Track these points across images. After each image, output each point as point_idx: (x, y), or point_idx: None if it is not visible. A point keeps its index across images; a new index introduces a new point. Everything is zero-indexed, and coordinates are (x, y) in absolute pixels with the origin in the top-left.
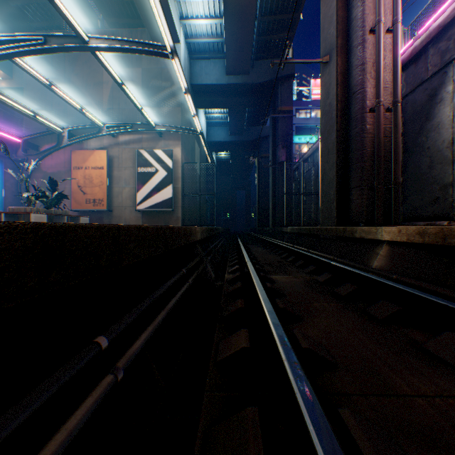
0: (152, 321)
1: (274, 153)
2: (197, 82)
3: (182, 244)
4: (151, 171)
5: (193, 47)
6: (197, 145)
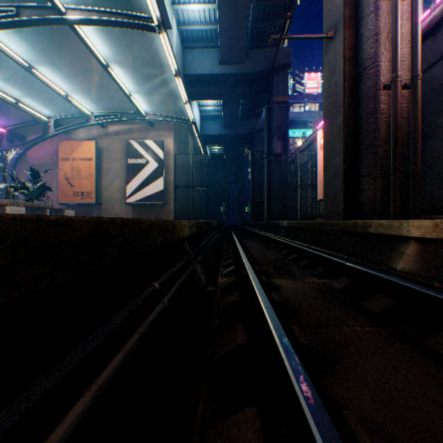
0: None
1: (269, 146)
2: (190, 72)
3: (158, 243)
4: (141, 163)
5: (186, 35)
6: (191, 137)
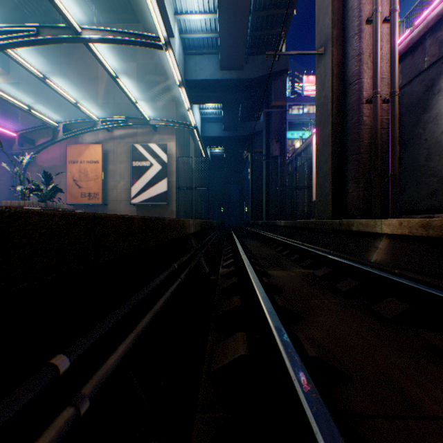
0: (135, 327)
1: (268, 148)
2: (191, 78)
3: (174, 237)
4: (145, 165)
5: (188, 42)
6: (192, 140)
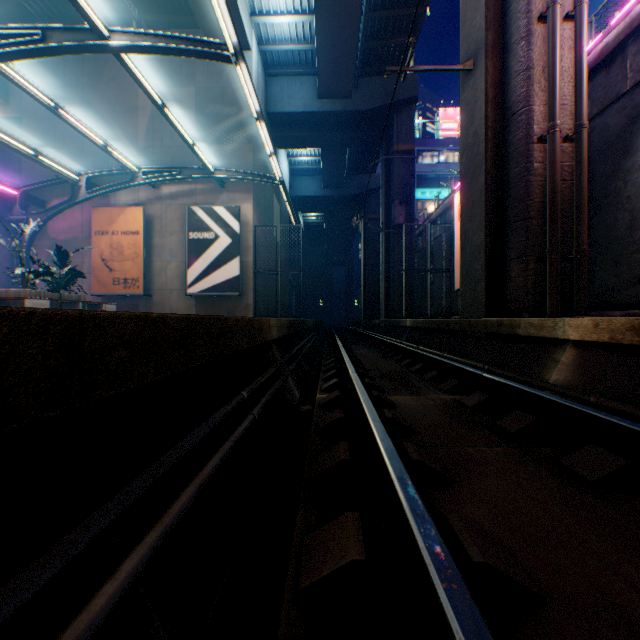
0: (161, 515)
1: (388, 213)
2: (276, 110)
3: (244, 346)
4: (208, 238)
5: (270, 58)
6: (277, 201)
